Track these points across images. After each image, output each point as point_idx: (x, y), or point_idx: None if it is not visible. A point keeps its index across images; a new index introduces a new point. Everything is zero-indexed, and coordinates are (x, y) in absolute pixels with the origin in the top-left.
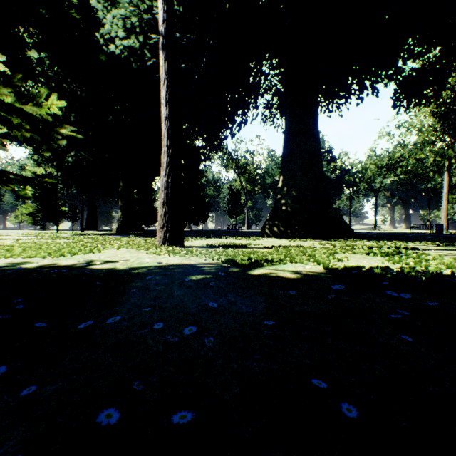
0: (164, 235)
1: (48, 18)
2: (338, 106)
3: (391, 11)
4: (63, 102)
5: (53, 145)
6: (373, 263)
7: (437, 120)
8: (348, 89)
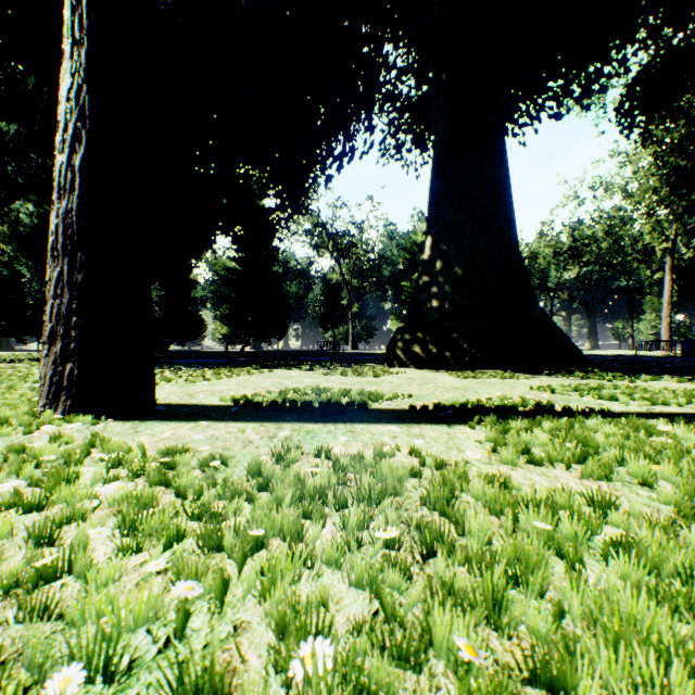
0: (53, 371)
1: None
2: (519, 126)
3: None
4: None
5: None
6: None
7: (663, 170)
8: (544, 85)
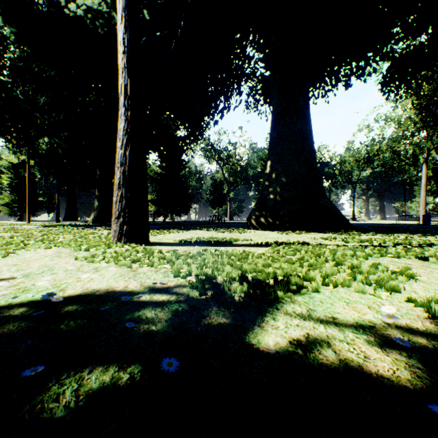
0: (119, 228)
1: None
2: (325, 92)
3: None
4: None
5: None
6: None
7: (418, 111)
8: (337, 71)
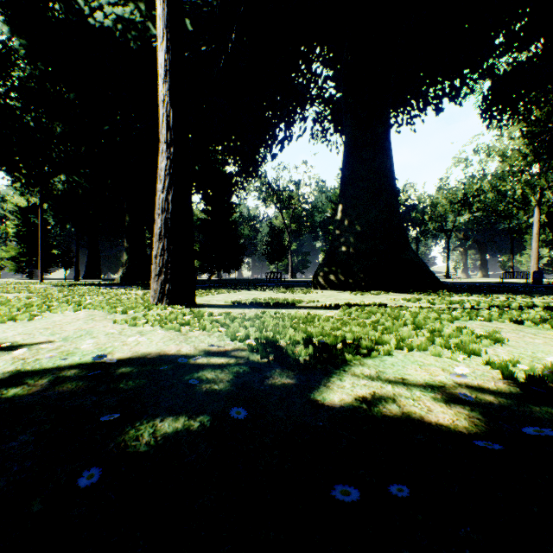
0: (161, 287)
1: None
2: (411, 118)
3: None
4: None
5: None
6: None
7: (528, 141)
8: (425, 93)
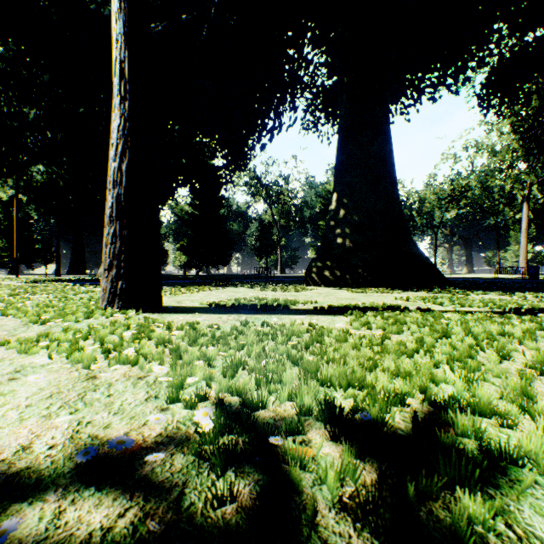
0: (111, 285)
1: None
2: (405, 107)
3: None
4: None
5: None
6: None
7: (519, 136)
8: (422, 78)
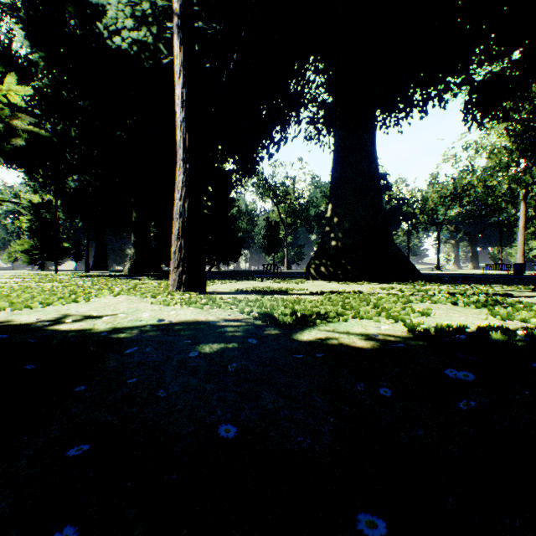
0: (179, 277)
1: (42, 9)
2: (398, 120)
3: (463, 3)
4: (28, 89)
5: (4, 146)
6: (472, 318)
7: (513, 139)
8: (410, 99)
